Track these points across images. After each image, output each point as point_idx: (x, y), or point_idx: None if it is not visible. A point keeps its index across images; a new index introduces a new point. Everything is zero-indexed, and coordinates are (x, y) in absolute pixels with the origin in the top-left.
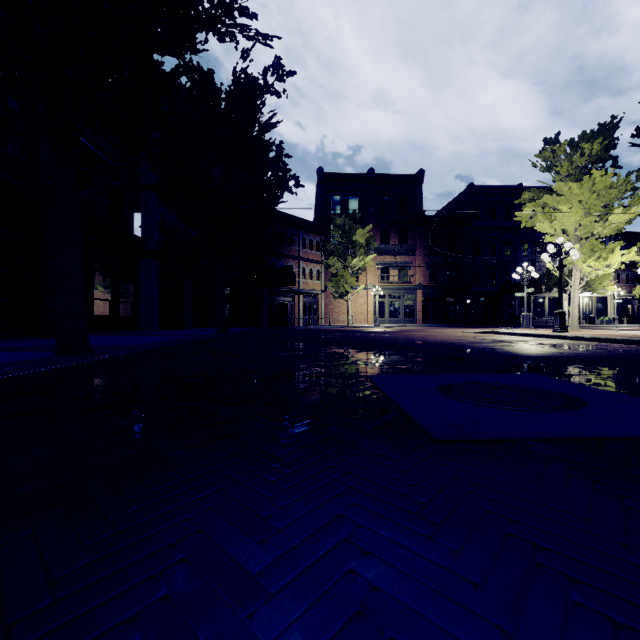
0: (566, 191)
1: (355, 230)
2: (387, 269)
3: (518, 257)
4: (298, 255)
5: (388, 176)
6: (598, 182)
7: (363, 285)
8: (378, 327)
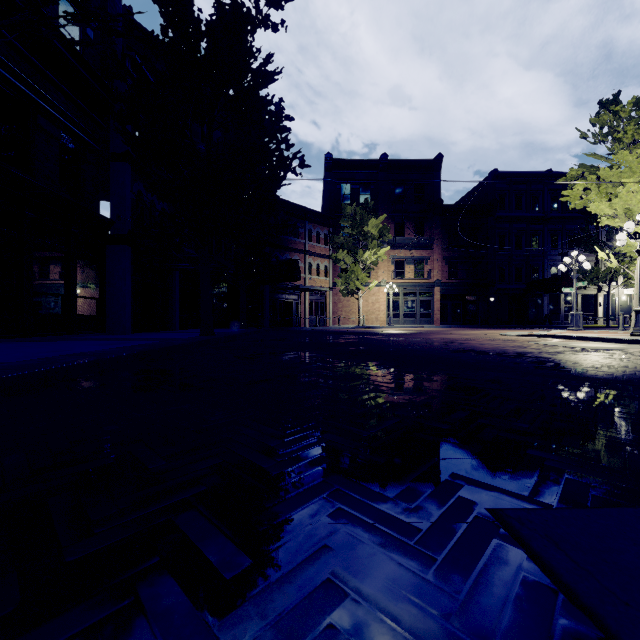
0: (632, 161)
1: (367, 220)
2: (401, 264)
3: (547, 250)
4: (304, 249)
5: (403, 162)
6: None
7: (376, 281)
8: (392, 328)
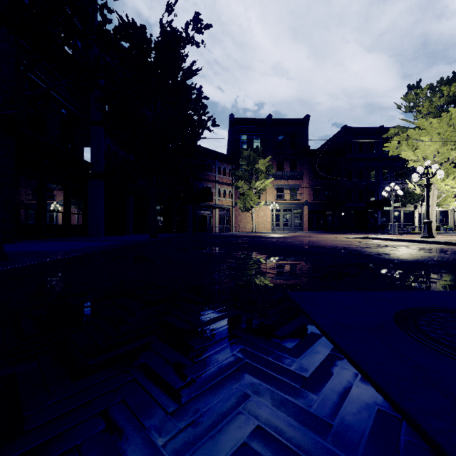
0: (427, 125)
1: (258, 160)
2: (281, 190)
3: (380, 181)
4: (215, 179)
5: (282, 120)
6: (454, 118)
7: (264, 202)
8: (275, 233)
